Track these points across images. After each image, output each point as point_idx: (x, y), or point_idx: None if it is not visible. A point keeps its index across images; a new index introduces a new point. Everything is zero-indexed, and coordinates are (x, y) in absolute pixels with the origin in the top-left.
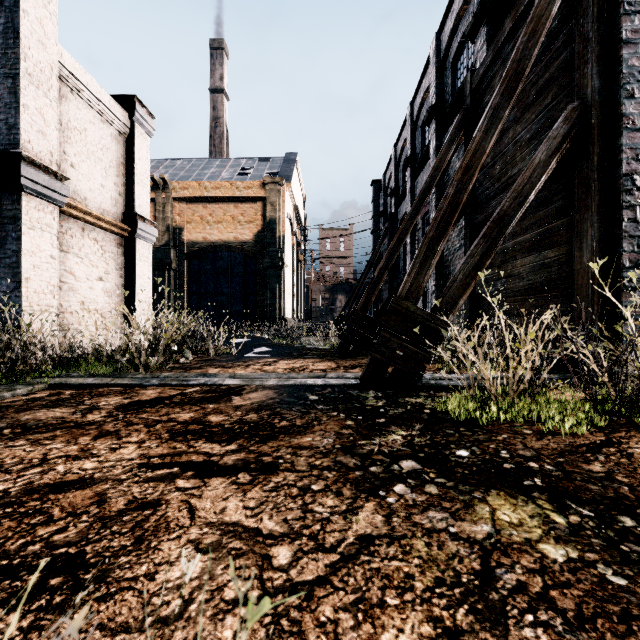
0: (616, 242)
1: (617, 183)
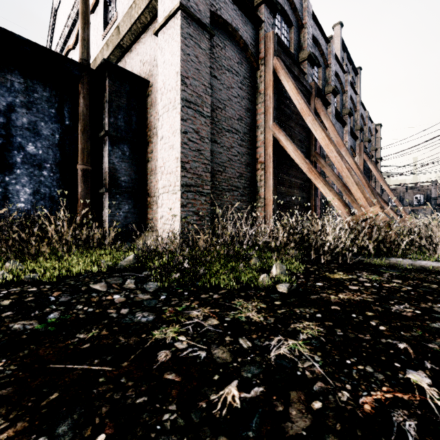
0: None
1: None
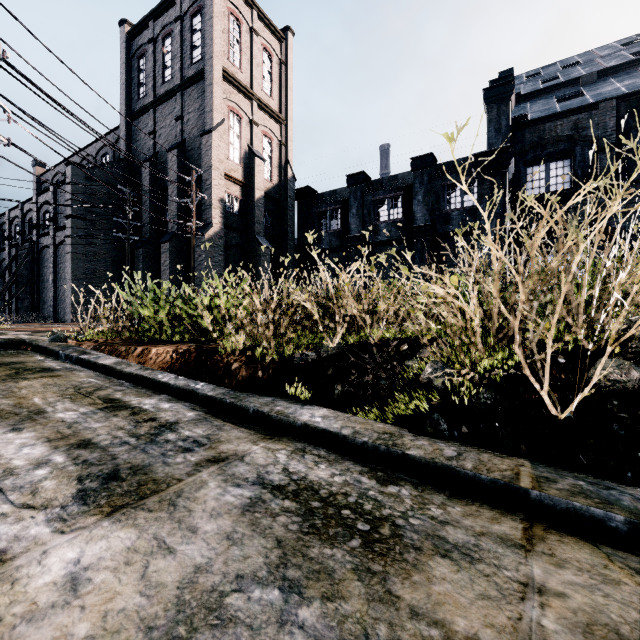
0: (36, 301)
1: (36, 292)
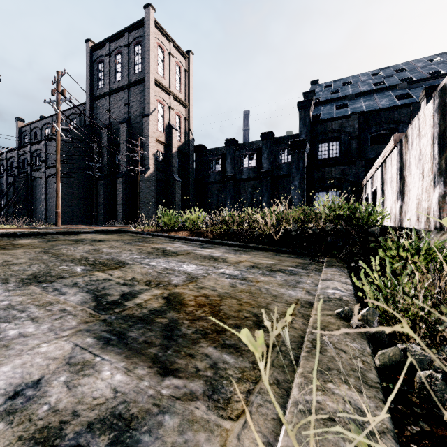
0: (30, 211)
1: (30, 205)
